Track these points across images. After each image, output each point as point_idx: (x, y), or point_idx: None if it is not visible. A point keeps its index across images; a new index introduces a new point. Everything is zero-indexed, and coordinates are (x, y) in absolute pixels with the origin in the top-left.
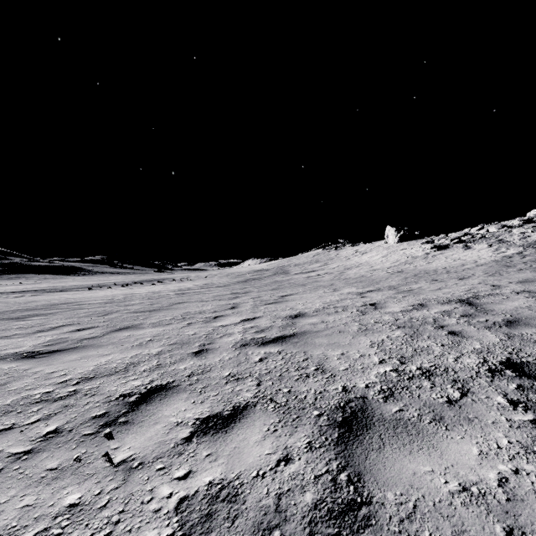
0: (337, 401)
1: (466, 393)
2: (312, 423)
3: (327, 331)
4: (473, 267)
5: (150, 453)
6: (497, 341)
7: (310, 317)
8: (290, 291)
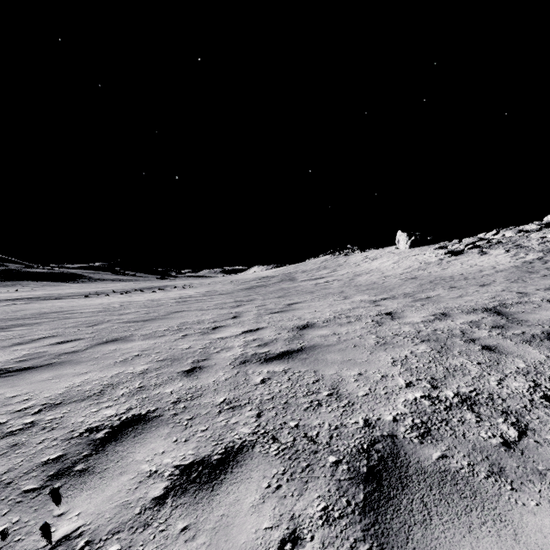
0: (358, 441)
1: (524, 430)
2: (328, 475)
3: (340, 345)
4: (492, 273)
5: (105, 524)
6: (543, 358)
7: (320, 328)
8: (297, 298)
